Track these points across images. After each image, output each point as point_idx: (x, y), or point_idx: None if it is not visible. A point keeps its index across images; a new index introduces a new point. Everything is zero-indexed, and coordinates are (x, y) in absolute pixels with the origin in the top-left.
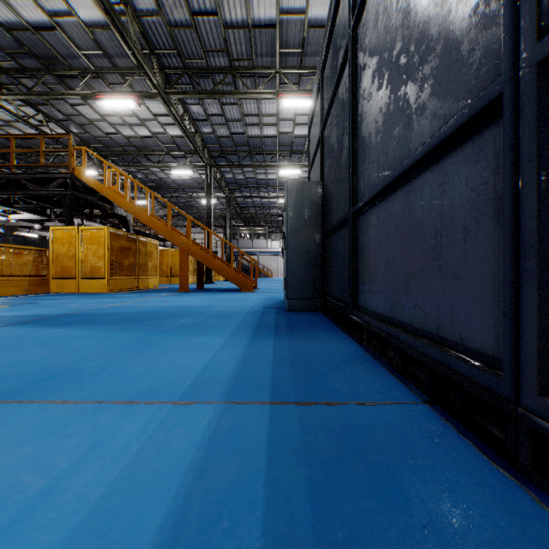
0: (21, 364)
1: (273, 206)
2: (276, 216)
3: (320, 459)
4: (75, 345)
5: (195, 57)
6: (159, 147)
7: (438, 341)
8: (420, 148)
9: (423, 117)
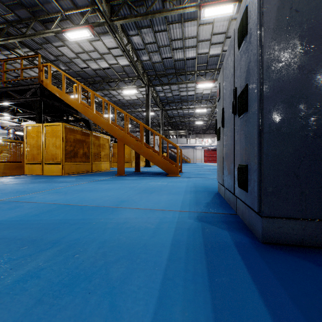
0: None
1: (191, 115)
2: (193, 123)
3: None
4: None
5: None
6: (115, 75)
7: None
8: None
9: None
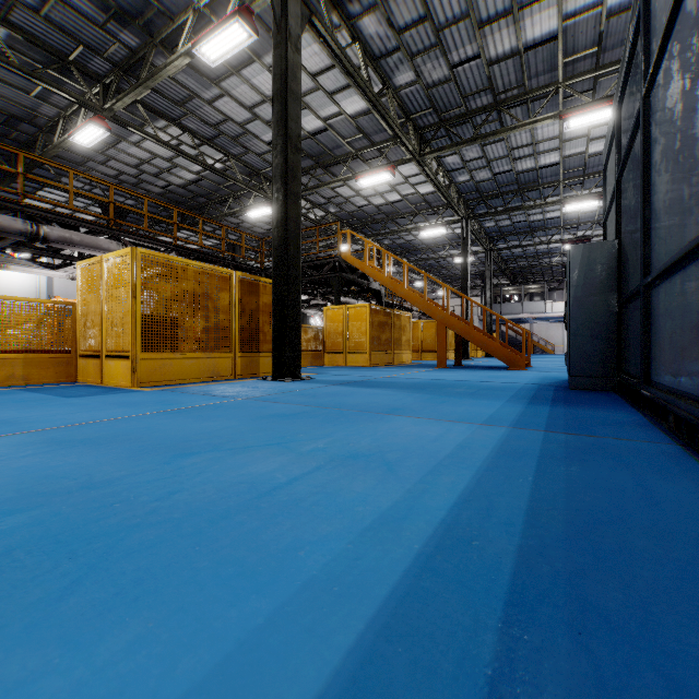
0: (373, 403)
1: (554, 253)
2: (560, 266)
3: (574, 447)
4: (391, 397)
5: (452, 107)
6: (409, 208)
7: (696, 401)
8: (681, 248)
9: (689, 219)
